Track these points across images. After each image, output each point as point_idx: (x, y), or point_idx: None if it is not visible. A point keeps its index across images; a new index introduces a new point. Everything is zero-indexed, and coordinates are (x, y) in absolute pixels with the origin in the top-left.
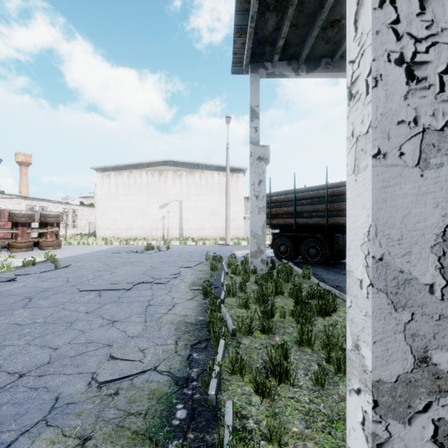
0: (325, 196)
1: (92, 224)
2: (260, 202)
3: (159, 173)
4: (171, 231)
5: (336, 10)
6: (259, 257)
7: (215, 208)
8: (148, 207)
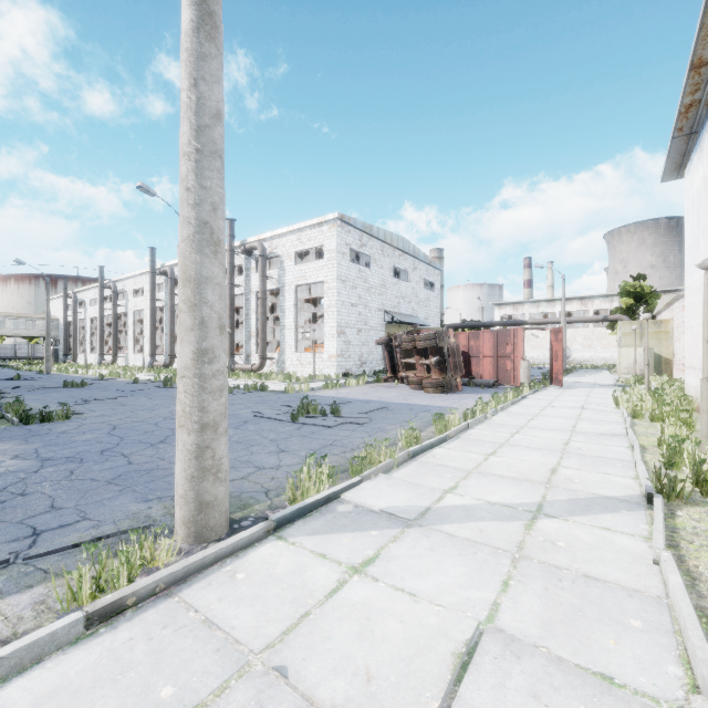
0: None
1: None
2: None
3: None
4: None
5: None
6: None
7: None
8: None
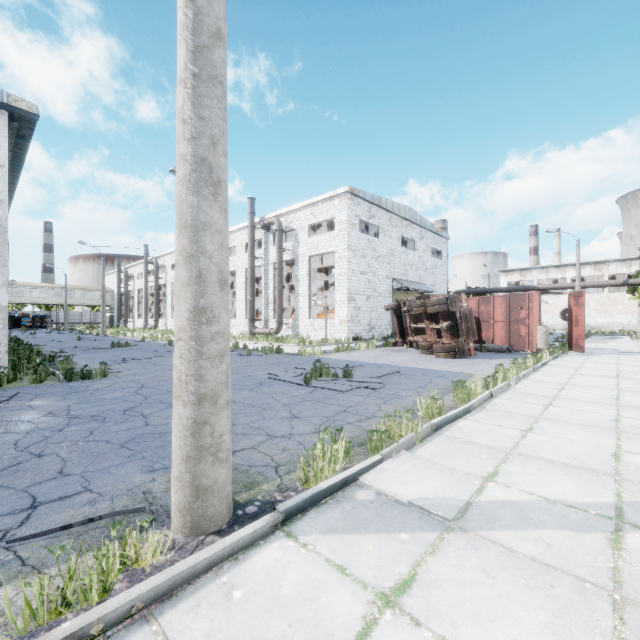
0: None
1: None
2: None
3: None
4: None
5: None
6: None
7: None
8: None
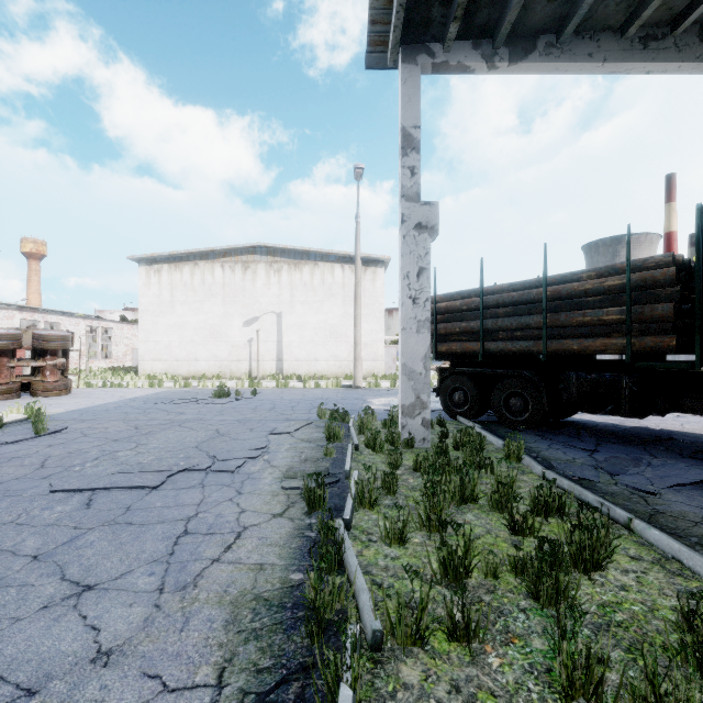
0: (541, 299)
1: (136, 352)
2: (420, 311)
3: (243, 266)
4: (264, 363)
5: None
6: (418, 415)
7: (337, 325)
8: (225, 324)
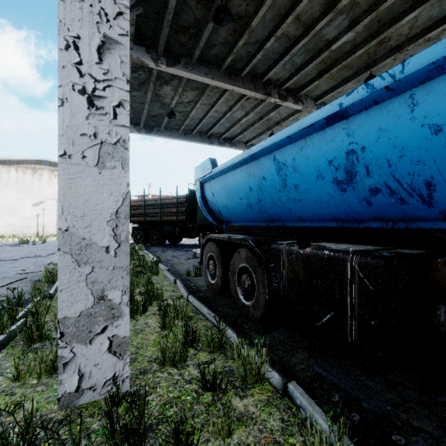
0: (160, 204)
1: None
2: None
3: (32, 171)
4: (47, 228)
5: (152, 112)
6: None
7: None
8: (19, 204)
